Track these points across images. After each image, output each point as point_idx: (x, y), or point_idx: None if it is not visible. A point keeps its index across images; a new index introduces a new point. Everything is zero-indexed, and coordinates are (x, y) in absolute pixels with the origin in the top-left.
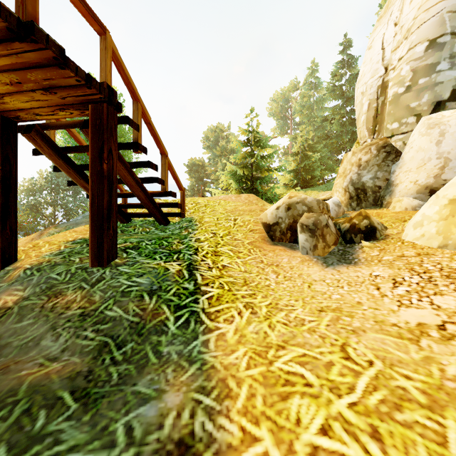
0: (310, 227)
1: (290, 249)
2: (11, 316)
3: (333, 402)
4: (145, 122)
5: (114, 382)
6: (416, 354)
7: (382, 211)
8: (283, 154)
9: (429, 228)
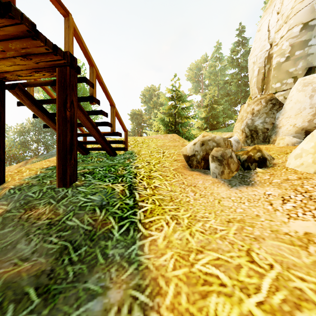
0: (218, 158)
1: (203, 174)
2: None
3: (243, 301)
4: (99, 82)
5: (70, 279)
6: (306, 259)
7: (270, 146)
8: (196, 107)
9: (306, 159)
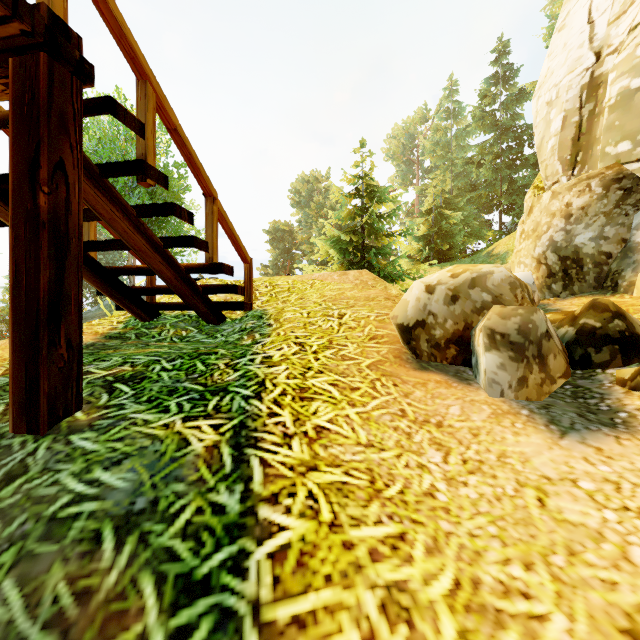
0: (511, 338)
1: (458, 382)
2: None
3: None
4: (168, 130)
5: None
6: None
7: (624, 301)
8: (405, 215)
9: None
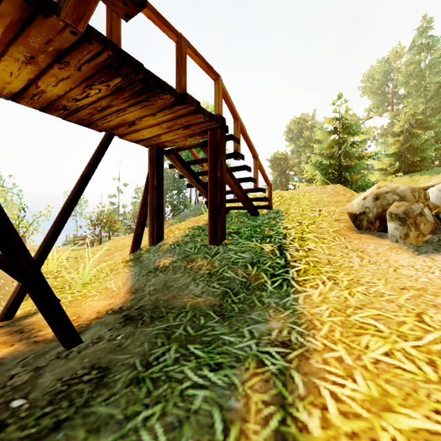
0: (399, 216)
1: (378, 238)
2: (169, 271)
3: (398, 343)
4: (242, 135)
5: (236, 311)
6: None
7: None
8: (380, 136)
9: None
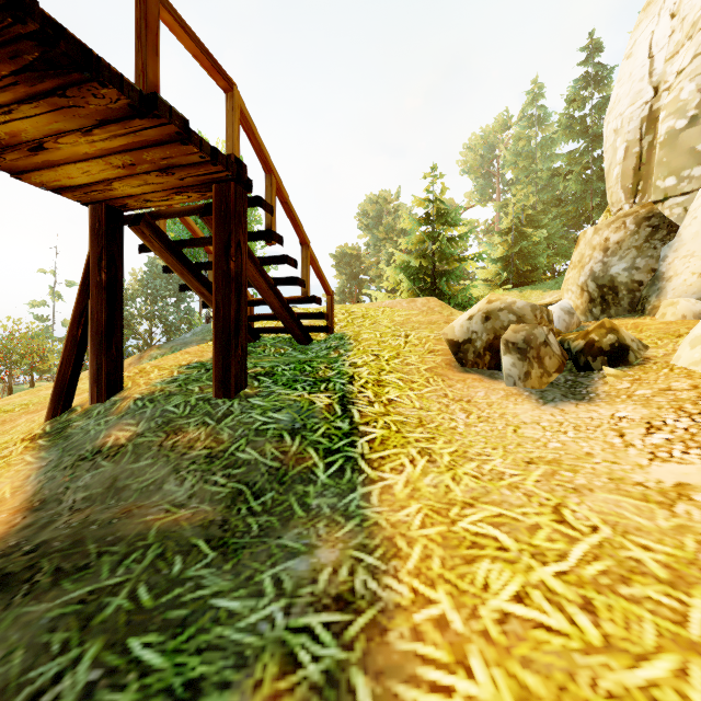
0: (519, 346)
1: (489, 379)
2: (126, 455)
3: (534, 570)
4: (281, 202)
5: (254, 533)
6: (665, 521)
7: (644, 322)
8: (484, 233)
9: None
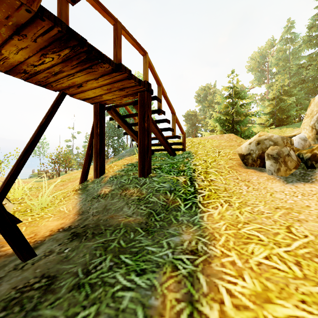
0: (274, 156)
1: (259, 171)
2: (109, 197)
3: (274, 249)
4: (163, 96)
5: (158, 227)
6: None
7: None
8: (260, 100)
9: None
